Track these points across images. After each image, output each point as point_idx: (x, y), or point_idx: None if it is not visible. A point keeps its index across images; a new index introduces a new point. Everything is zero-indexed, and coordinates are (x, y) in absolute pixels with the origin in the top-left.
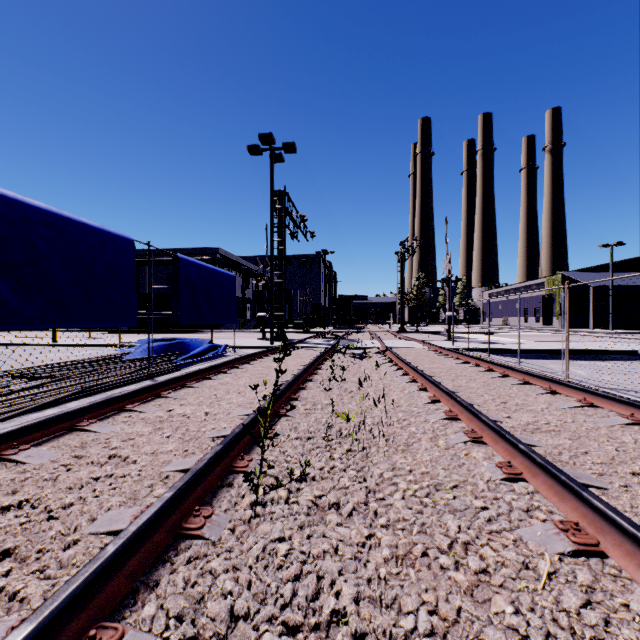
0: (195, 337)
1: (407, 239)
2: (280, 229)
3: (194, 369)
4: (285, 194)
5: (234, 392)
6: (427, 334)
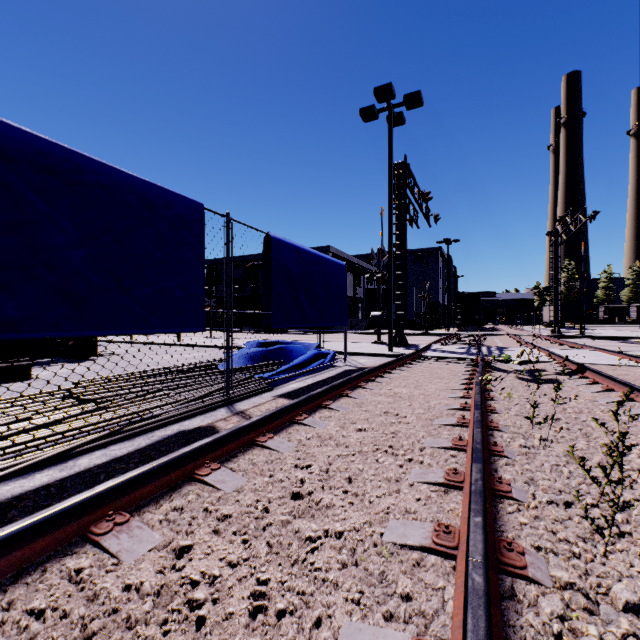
0: (306, 338)
1: (569, 212)
2: (399, 210)
3: (290, 389)
4: (405, 166)
5: (339, 479)
6: (598, 339)
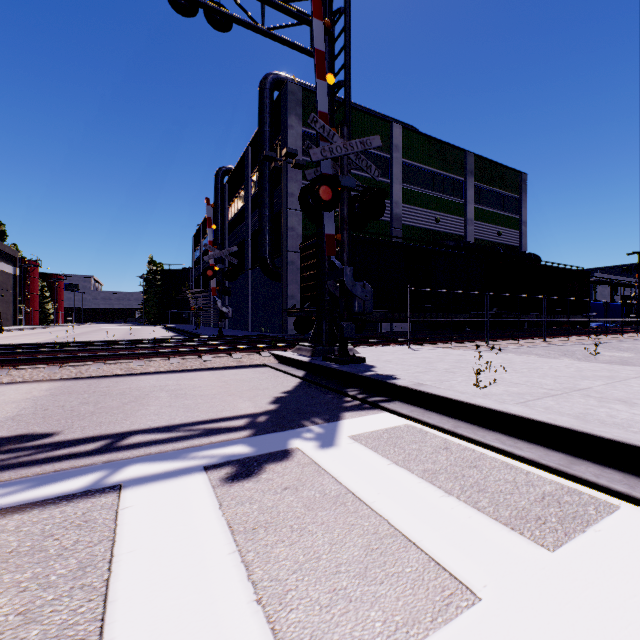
0: None
1: None
2: None
3: None
4: None
5: None
6: None
